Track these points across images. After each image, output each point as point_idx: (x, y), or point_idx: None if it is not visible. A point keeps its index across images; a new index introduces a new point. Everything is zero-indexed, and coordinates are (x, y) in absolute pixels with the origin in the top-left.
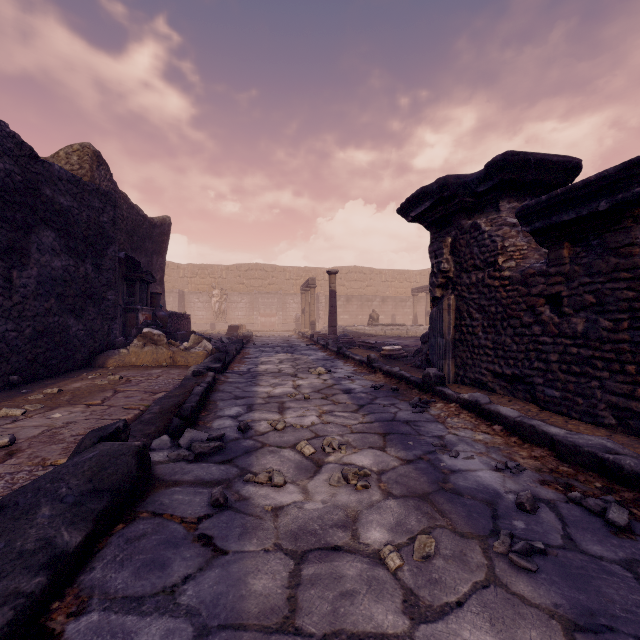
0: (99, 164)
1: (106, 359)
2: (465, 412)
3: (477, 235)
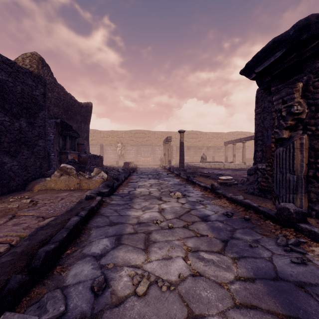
0: (43, 65)
1: (34, 185)
2: None
3: None
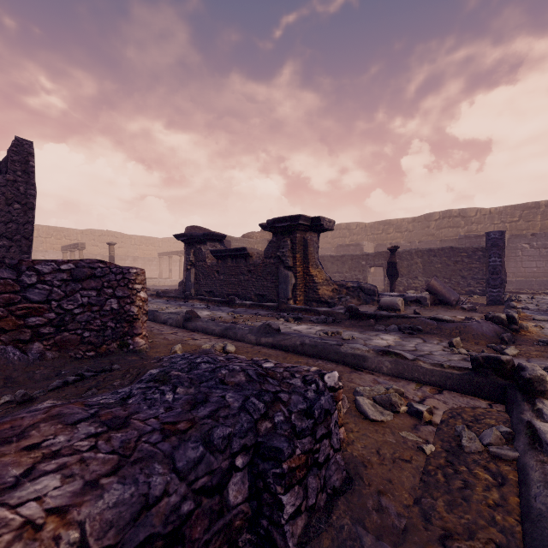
0: None
1: None
2: (198, 301)
3: (201, 251)
